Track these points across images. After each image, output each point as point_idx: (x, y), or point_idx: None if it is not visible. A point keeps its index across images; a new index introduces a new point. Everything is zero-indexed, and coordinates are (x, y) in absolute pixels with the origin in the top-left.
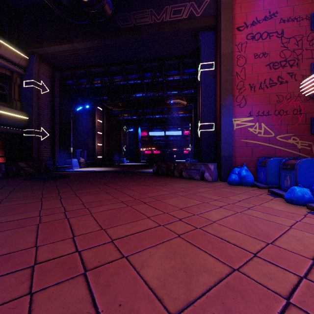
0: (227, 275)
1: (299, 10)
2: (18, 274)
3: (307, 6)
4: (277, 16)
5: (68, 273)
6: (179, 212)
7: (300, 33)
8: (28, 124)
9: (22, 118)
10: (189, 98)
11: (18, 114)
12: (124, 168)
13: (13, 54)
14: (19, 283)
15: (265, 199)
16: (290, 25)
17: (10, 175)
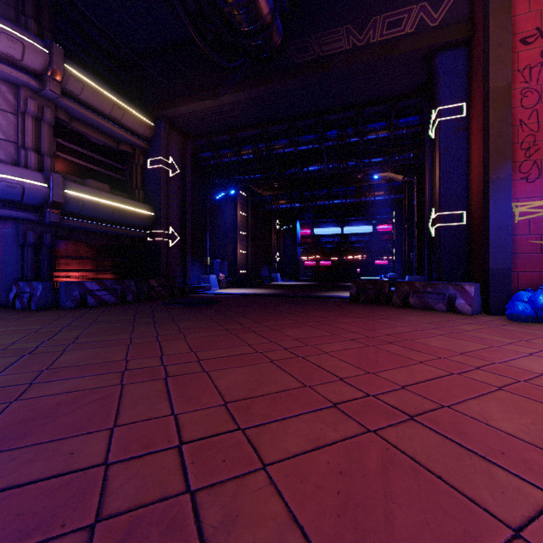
0: None
1: None
2: (327, 411)
3: None
4: None
5: (390, 417)
6: (465, 358)
7: None
8: (153, 223)
9: (148, 214)
10: (397, 168)
11: (143, 209)
12: (288, 290)
13: (137, 122)
14: (342, 420)
15: None
16: None
17: (140, 298)
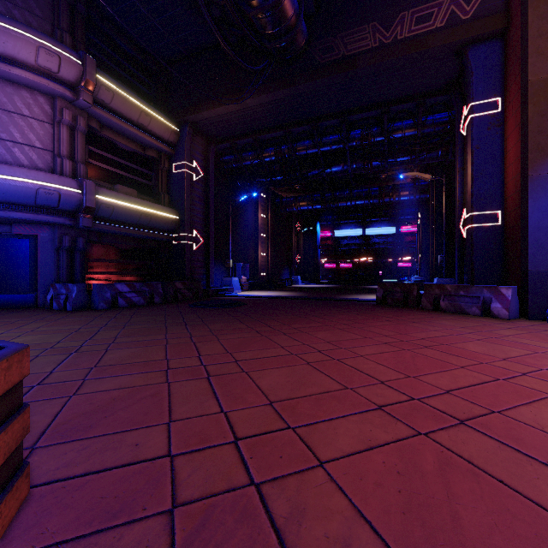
0: None
1: None
2: (374, 413)
3: None
4: None
5: (439, 420)
6: (508, 364)
7: None
8: (178, 226)
9: (173, 218)
10: (423, 166)
11: (169, 213)
12: (310, 293)
13: (163, 128)
14: (390, 422)
15: None
16: None
17: (167, 300)
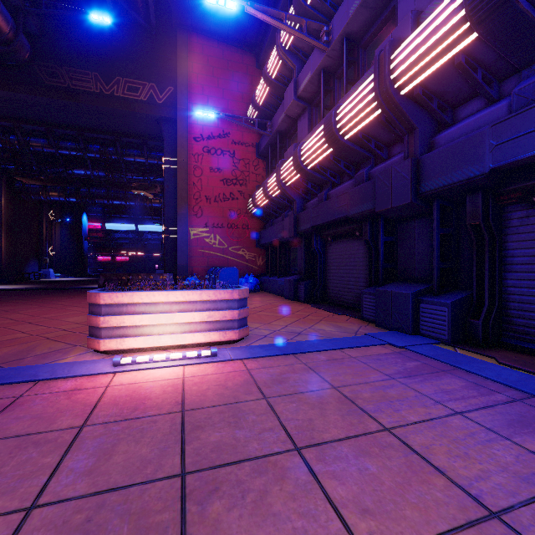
0: None
1: (247, 136)
2: None
3: (253, 135)
4: (230, 137)
5: (19, 324)
6: None
7: (248, 157)
8: None
9: None
10: None
11: None
12: (51, 285)
13: None
14: None
15: None
16: (240, 148)
17: None
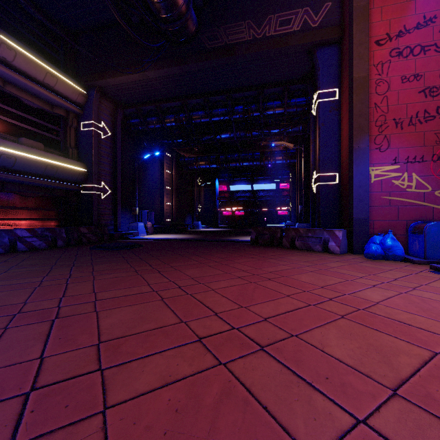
0: (431, 358)
1: None
2: (191, 346)
3: None
4: (436, 22)
5: (244, 348)
6: (323, 291)
7: None
8: (86, 178)
9: (80, 170)
10: (292, 138)
11: (76, 165)
12: (204, 235)
13: (70, 89)
14: (200, 354)
15: (431, 277)
16: None
17: (71, 243)
